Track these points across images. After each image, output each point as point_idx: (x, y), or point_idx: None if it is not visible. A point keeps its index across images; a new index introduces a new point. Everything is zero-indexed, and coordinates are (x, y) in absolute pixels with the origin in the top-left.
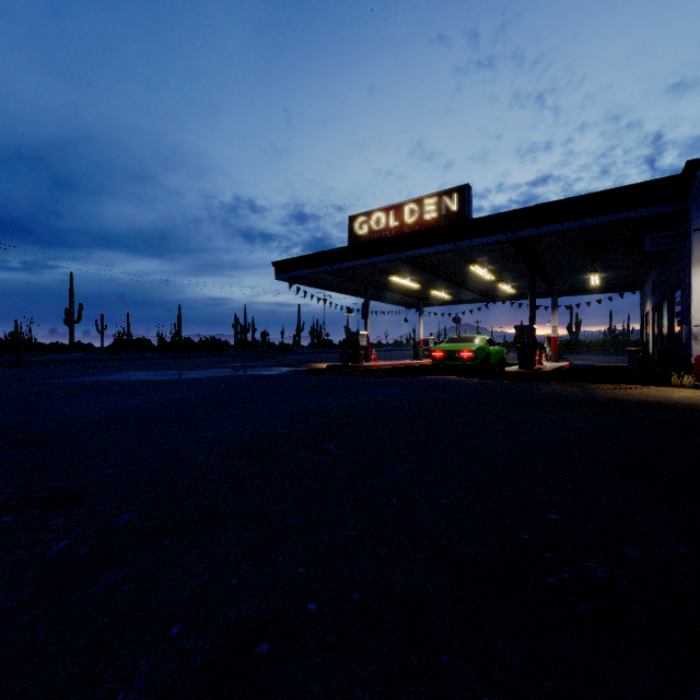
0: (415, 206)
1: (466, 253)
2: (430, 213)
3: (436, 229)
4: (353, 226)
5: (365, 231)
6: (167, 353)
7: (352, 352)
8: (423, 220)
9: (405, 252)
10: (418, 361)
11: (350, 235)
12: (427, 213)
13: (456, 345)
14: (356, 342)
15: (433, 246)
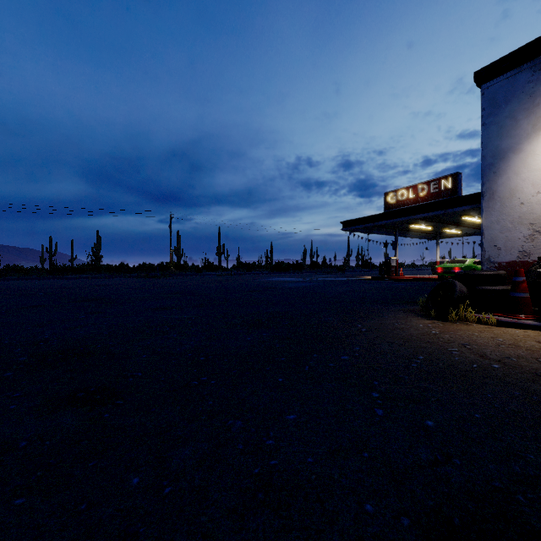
0: (424, 185)
1: (456, 212)
2: (434, 189)
3: (433, 203)
4: (387, 198)
5: (394, 200)
6: (273, 271)
7: (386, 269)
8: (430, 193)
9: (415, 215)
10: (434, 275)
11: (385, 203)
12: (432, 190)
13: (452, 264)
14: (388, 264)
15: (432, 212)
